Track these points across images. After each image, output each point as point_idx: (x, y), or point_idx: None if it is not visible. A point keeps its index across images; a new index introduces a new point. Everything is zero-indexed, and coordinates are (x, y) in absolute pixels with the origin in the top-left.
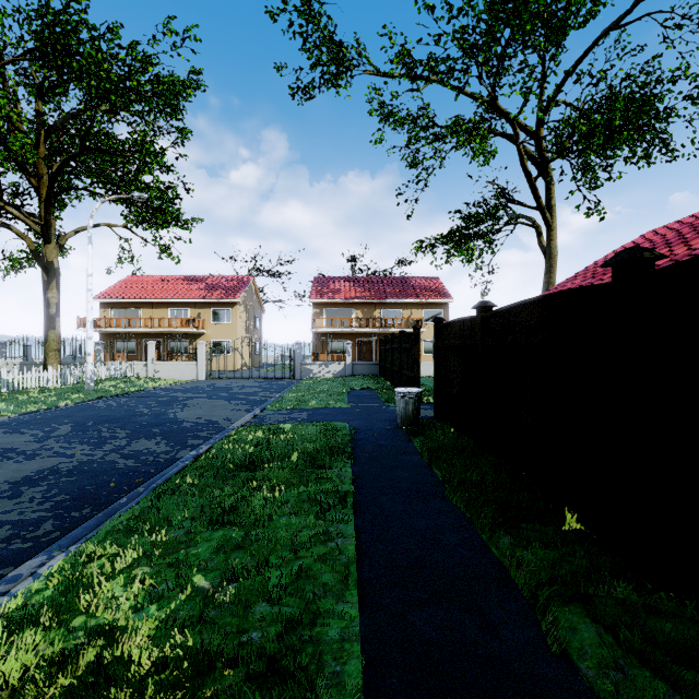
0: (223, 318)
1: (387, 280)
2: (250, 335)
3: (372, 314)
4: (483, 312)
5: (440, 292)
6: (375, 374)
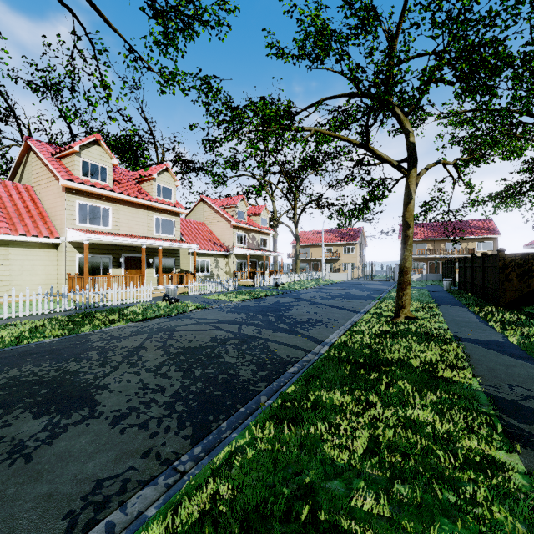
0: (349, 251)
1: (450, 224)
2: (361, 259)
3: (439, 246)
4: (464, 259)
5: (491, 230)
6: (439, 279)
